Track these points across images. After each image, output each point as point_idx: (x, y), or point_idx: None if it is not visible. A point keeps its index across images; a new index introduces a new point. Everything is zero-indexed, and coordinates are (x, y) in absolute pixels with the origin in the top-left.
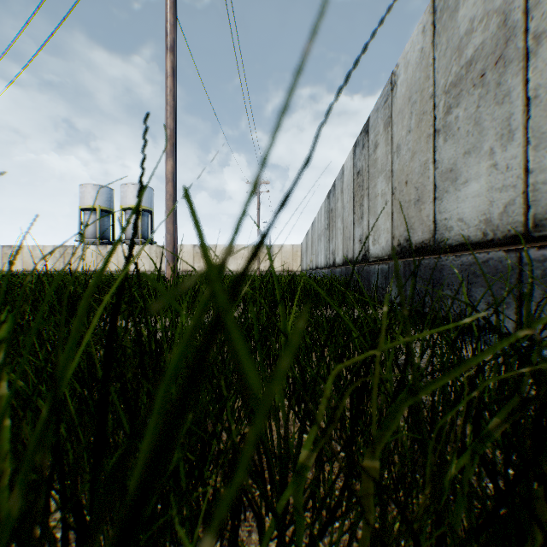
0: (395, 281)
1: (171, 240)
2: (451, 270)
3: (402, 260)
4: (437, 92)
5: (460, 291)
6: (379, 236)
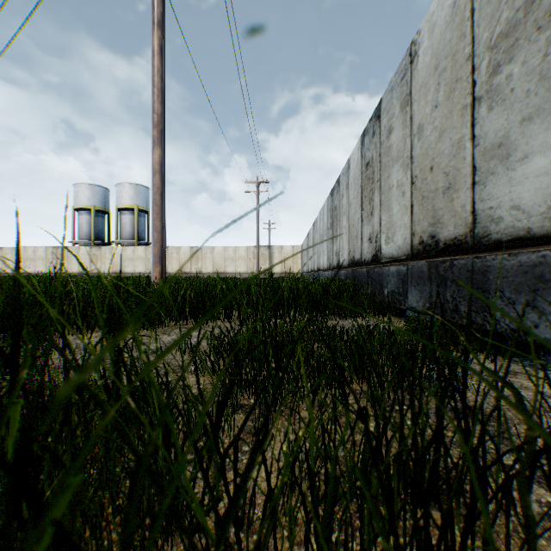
0: (416, 285)
1: (158, 239)
2: (502, 272)
3: (425, 260)
4: (477, 51)
5: (516, 299)
6: (393, 233)
